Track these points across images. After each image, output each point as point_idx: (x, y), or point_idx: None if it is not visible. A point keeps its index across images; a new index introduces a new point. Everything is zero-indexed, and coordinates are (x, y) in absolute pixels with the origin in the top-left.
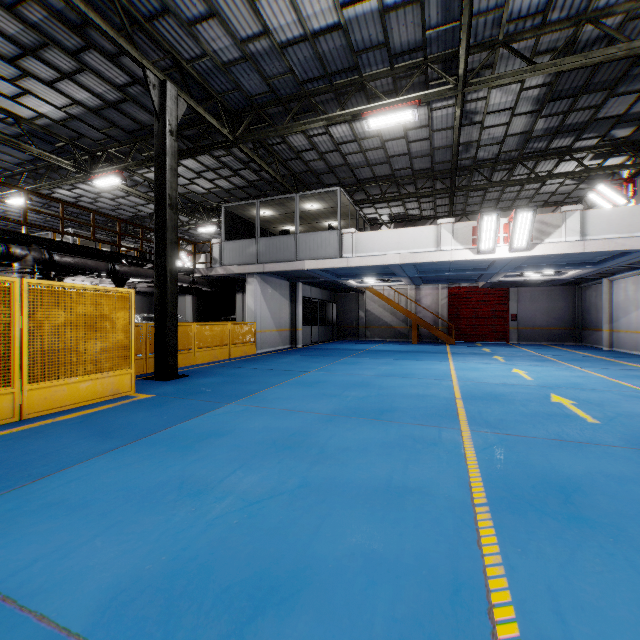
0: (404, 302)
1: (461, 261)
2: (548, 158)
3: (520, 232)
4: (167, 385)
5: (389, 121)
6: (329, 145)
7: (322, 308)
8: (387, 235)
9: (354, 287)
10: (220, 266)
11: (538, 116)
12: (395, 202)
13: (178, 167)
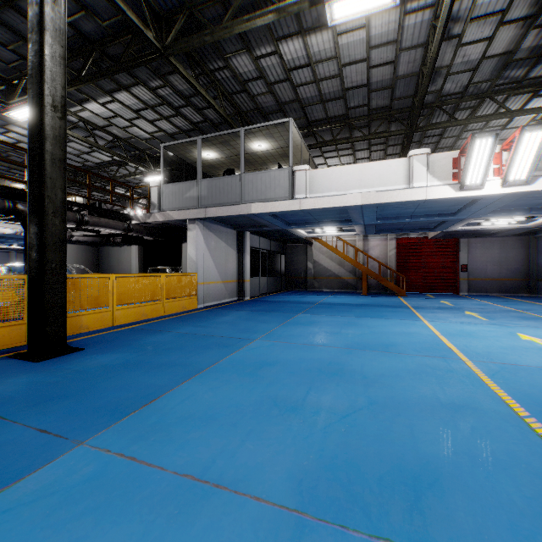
0: (352, 253)
1: (437, 200)
2: (521, 91)
3: (521, 160)
4: (26, 373)
5: (360, 7)
6: (279, 72)
7: (271, 259)
8: (347, 171)
9: (303, 238)
10: (159, 212)
11: (531, 25)
12: (345, 150)
13: (113, 103)
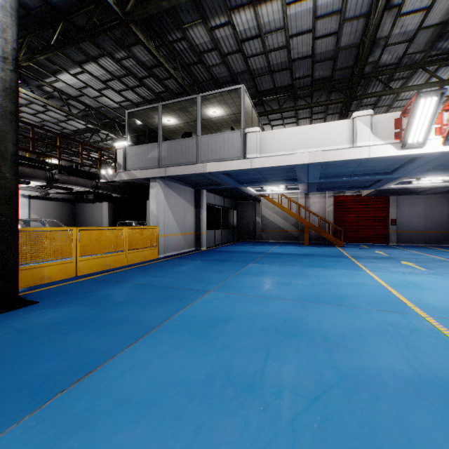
0: (295, 209)
1: (379, 159)
2: None
3: None
4: None
5: None
6: (232, 43)
7: (224, 214)
8: (294, 133)
9: (252, 195)
10: (124, 171)
11: None
12: (290, 119)
13: (83, 74)
